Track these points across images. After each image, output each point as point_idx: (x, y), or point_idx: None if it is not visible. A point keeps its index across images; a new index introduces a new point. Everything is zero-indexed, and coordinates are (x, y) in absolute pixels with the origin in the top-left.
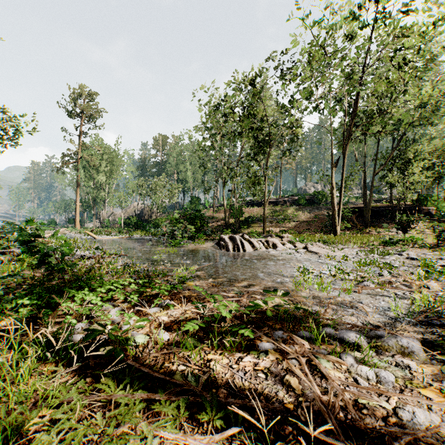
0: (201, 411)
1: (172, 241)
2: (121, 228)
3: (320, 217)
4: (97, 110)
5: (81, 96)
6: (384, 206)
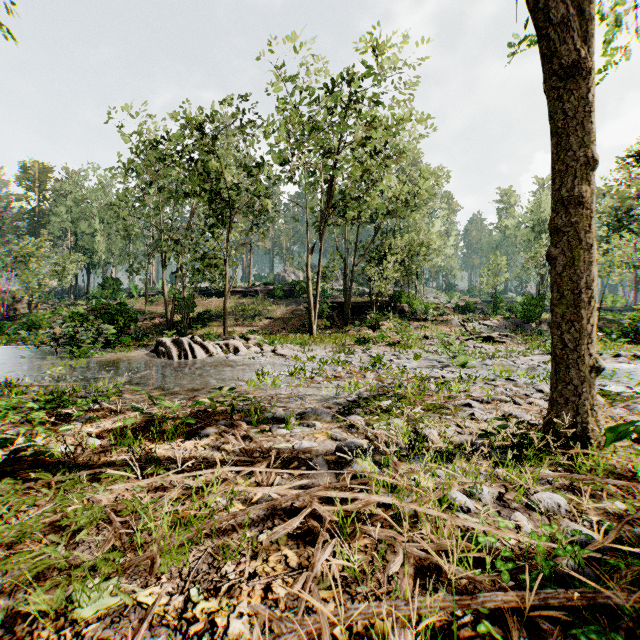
0: (146, 473)
1: (75, 349)
2: None
3: (299, 313)
4: None
5: None
6: (365, 302)
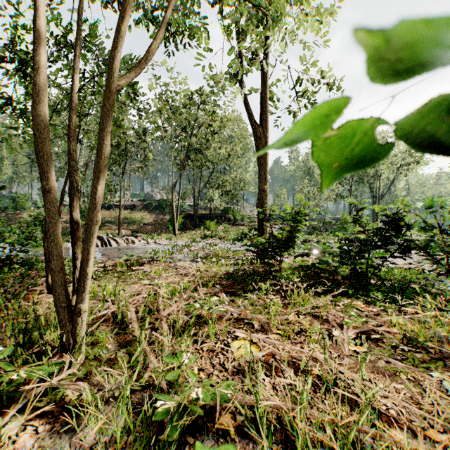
0: (134, 272)
1: (34, 242)
2: None
3: (165, 220)
4: None
5: None
6: (207, 214)
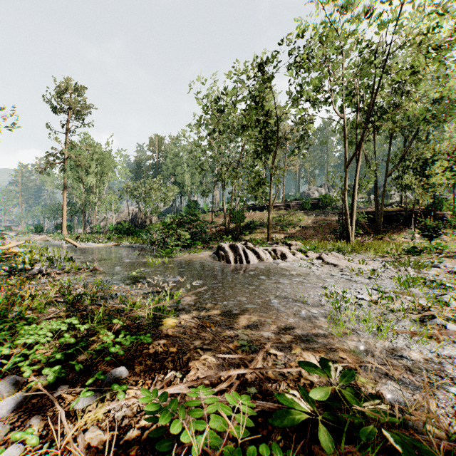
0: None
1: (162, 250)
2: (112, 234)
3: (328, 222)
4: (86, 106)
5: (68, 91)
6: (395, 211)
